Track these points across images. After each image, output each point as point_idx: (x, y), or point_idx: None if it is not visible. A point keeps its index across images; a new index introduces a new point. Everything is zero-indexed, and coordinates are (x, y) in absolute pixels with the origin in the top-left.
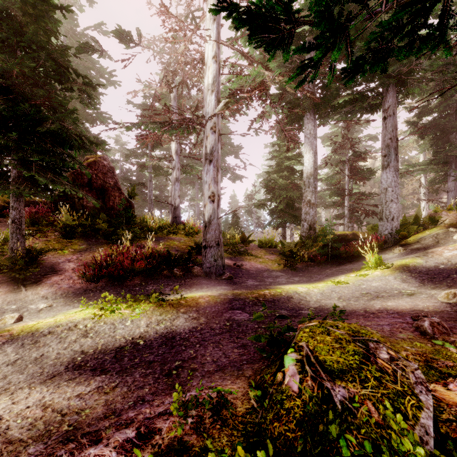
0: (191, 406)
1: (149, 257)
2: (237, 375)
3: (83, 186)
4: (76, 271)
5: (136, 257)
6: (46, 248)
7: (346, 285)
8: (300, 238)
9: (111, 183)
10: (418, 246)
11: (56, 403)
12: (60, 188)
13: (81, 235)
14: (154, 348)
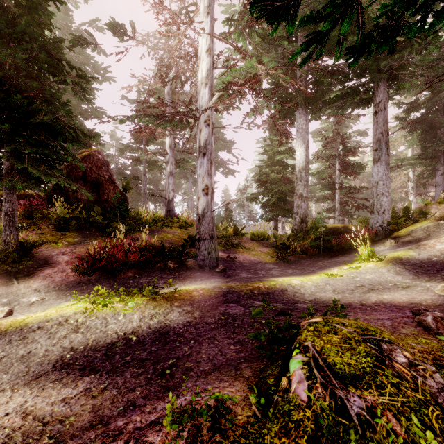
0: (186, 418)
1: (143, 250)
2: (235, 375)
3: (78, 179)
4: (69, 264)
5: (129, 250)
6: (40, 240)
7: (340, 277)
8: (292, 231)
9: (106, 176)
10: (409, 239)
11: (38, 409)
12: (53, 180)
13: (76, 228)
14: (147, 344)
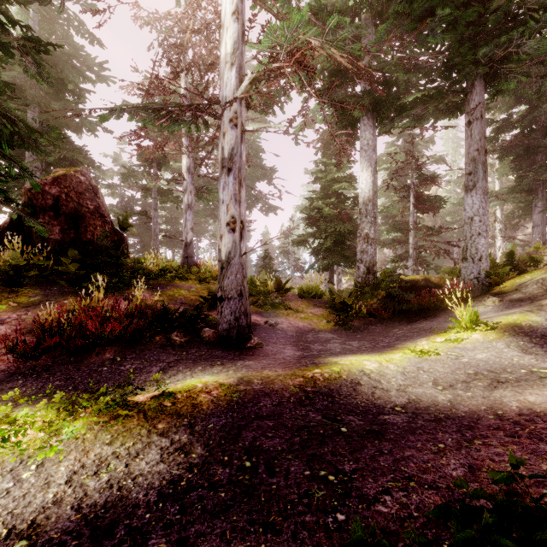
0: None
1: (131, 315)
2: None
3: (45, 209)
4: None
5: (111, 315)
6: None
7: (436, 357)
8: (355, 285)
9: (90, 207)
10: (519, 296)
11: None
12: None
13: (39, 281)
14: None
